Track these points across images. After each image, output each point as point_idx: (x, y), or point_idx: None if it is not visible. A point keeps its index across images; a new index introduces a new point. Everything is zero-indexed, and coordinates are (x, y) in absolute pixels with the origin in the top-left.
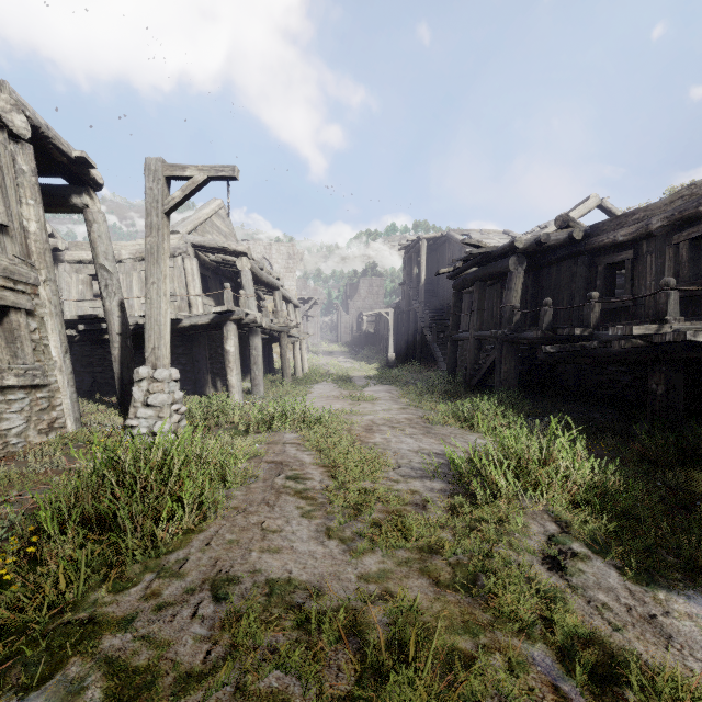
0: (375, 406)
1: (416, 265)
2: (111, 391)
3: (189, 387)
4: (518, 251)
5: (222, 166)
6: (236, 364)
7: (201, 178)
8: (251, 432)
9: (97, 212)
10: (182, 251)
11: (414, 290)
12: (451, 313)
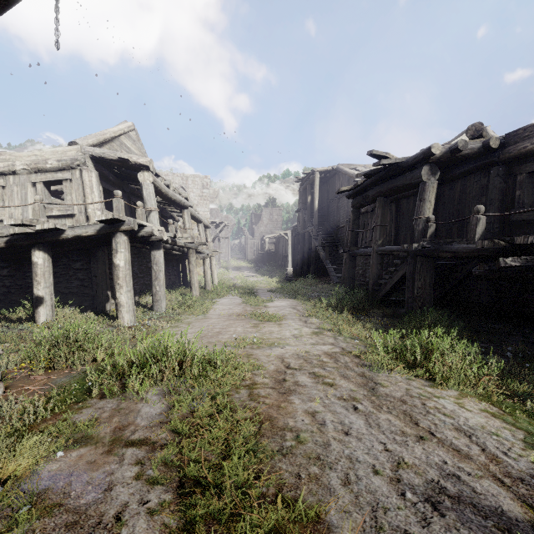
0: (283, 329)
1: (310, 195)
2: (3, 307)
3: (86, 303)
4: (431, 160)
5: None
6: (126, 280)
7: None
8: (93, 394)
9: None
10: (80, 162)
11: (308, 215)
12: (350, 230)
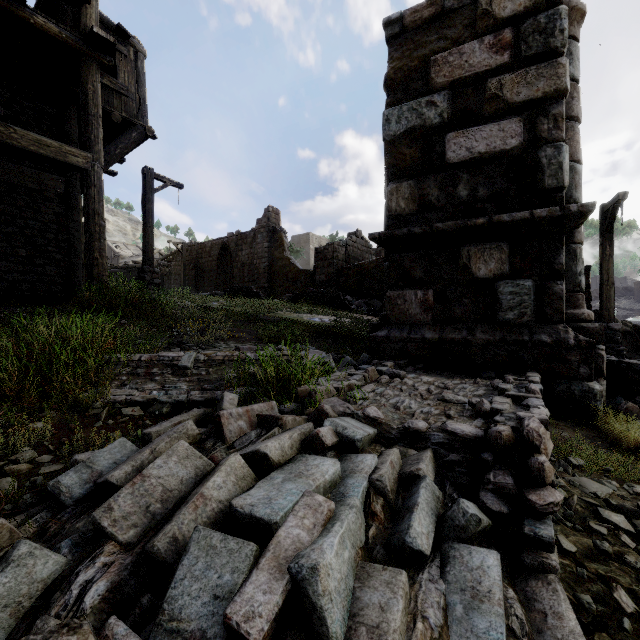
0: None
1: None
2: None
3: None
4: (121, 268)
5: None
6: None
7: None
8: None
9: None
10: None
11: None
12: None
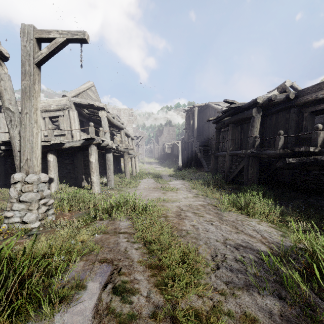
0: (178, 195)
1: (192, 120)
2: None
3: (72, 182)
4: (257, 105)
5: (76, 31)
6: (96, 169)
7: (61, 39)
8: (97, 219)
9: (3, 73)
10: (68, 106)
11: (191, 131)
12: (214, 141)
